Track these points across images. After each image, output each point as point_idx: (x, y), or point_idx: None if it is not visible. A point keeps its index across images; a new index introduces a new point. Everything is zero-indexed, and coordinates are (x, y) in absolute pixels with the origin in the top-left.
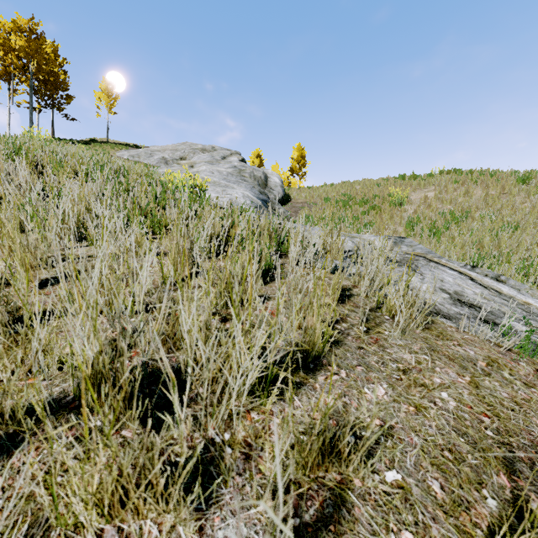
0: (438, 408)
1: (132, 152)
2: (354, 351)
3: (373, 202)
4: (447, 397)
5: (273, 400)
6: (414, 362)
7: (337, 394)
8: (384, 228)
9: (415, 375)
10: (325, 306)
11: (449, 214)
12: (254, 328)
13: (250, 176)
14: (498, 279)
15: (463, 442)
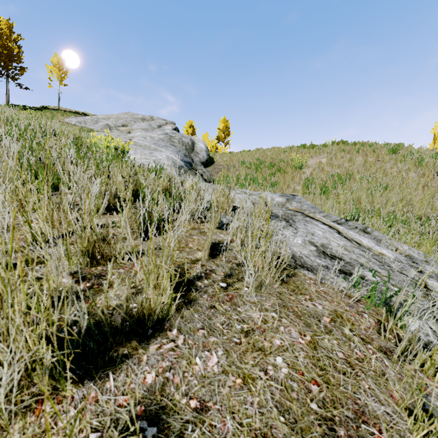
0: (267, 379)
1: (79, 119)
2: (203, 312)
3: (279, 165)
4: (281, 362)
5: (70, 387)
6: (260, 321)
7: (162, 368)
8: (286, 186)
9: (257, 337)
10: (196, 261)
11: (336, 176)
12: (109, 288)
13: (178, 142)
14: (365, 231)
15: (282, 422)
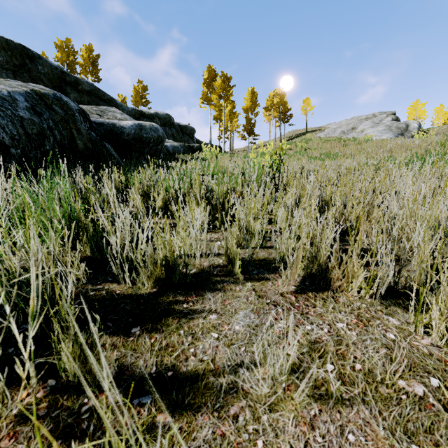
0: None
1: (324, 133)
2: None
3: None
4: None
5: None
6: None
7: None
8: None
9: None
10: None
11: None
12: None
13: (395, 128)
14: None
15: None
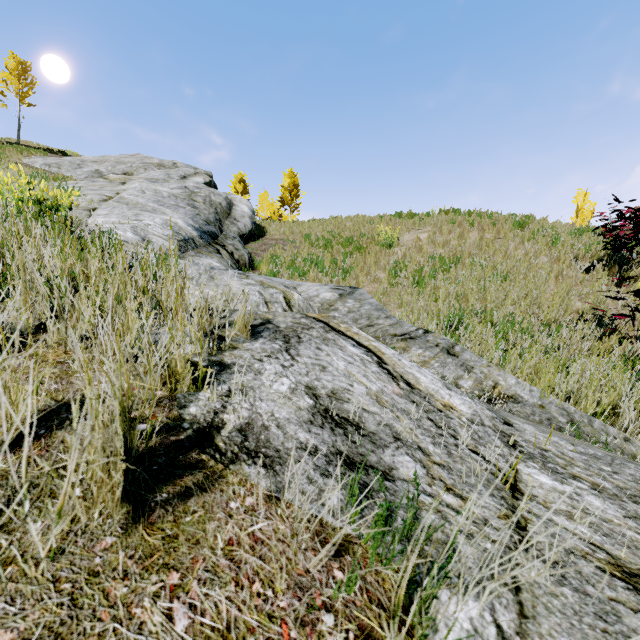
0: None
1: (49, 160)
2: None
3: (361, 242)
4: None
5: None
6: None
7: None
8: (365, 274)
9: None
10: None
11: (439, 260)
12: None
13: (204, 201)
14: (451, 351)
15: None
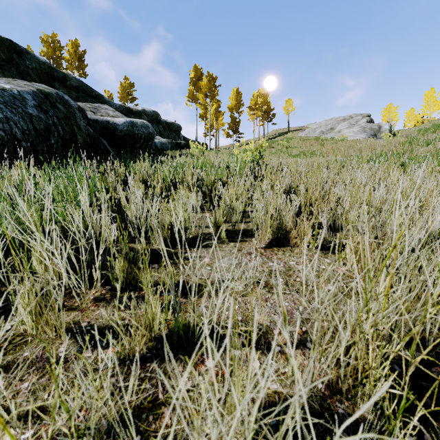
0: None
1: (305, 132)
2: None
3: None
4: None
5: None
6: None
7: None
8: None
9: None
10: None
11: None
12: None
13: (368, 129)
14: None
15: None
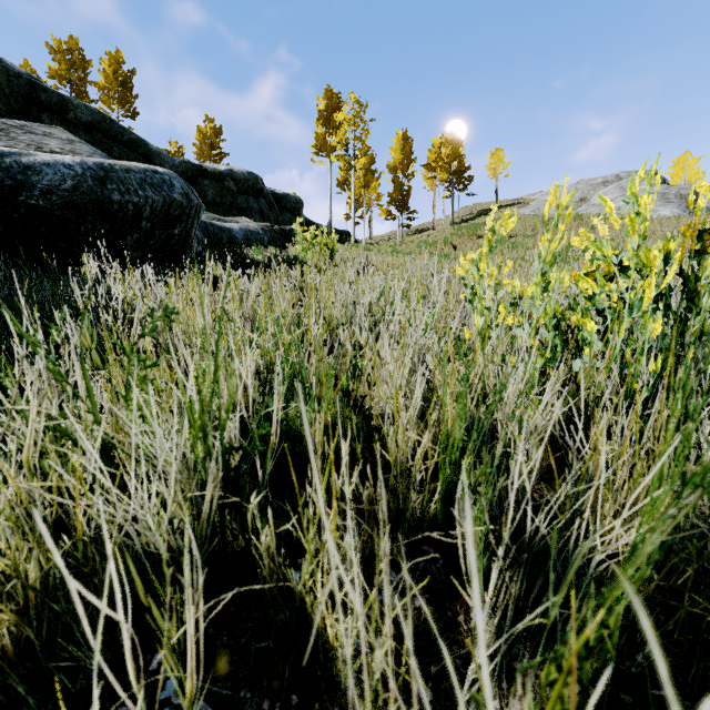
0: None
1: (531, 208)
2: None
3: None
4: None
5: None
6: None
7: None
8: None
9: None
10: None
11: None
12: None
13: (675, 197)
14: None
15: None
